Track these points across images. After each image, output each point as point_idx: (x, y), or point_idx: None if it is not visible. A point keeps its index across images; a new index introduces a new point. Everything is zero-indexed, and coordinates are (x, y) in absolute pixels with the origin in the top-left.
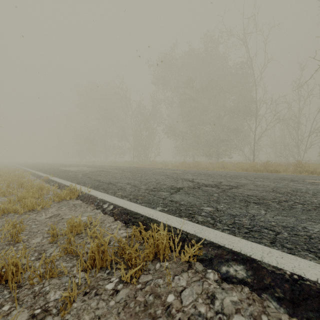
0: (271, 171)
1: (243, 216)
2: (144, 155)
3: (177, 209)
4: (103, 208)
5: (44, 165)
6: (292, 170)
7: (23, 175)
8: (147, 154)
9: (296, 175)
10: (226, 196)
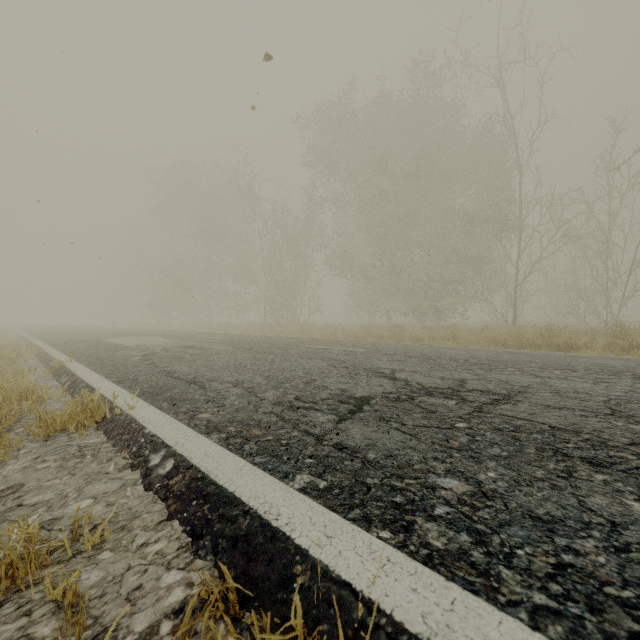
0: (558, 346)
1: (580, 529)
2: (287, 310)
3: (357, 483)
4: (148, 468)
5: (78, 332)
6: (602, 345)
7: (13, 356)
8: (293, 308)
9: (628, 359)
10: (491, 432)
